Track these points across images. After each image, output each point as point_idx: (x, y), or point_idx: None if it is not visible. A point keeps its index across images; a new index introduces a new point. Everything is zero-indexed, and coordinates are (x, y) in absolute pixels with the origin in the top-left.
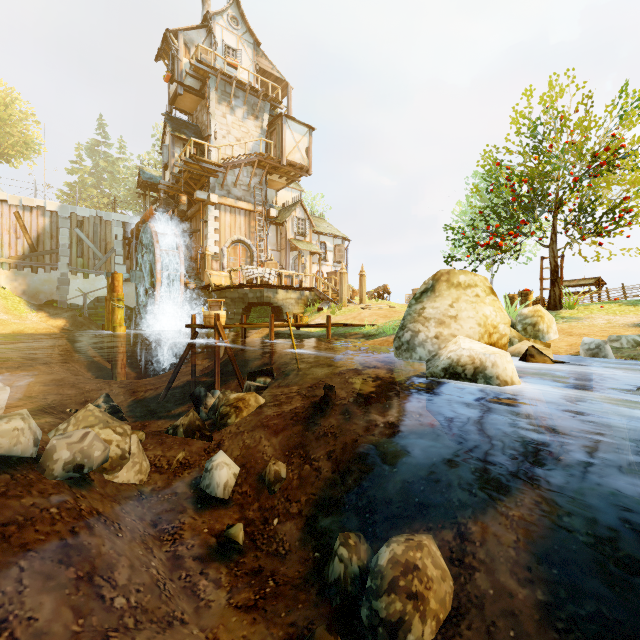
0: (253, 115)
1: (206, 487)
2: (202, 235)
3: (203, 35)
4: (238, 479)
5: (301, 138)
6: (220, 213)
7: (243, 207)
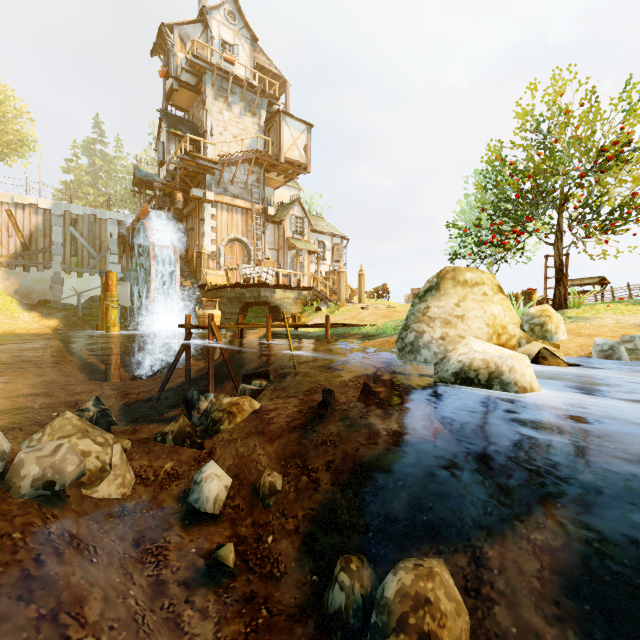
0: (250, 112)
1: (195, 501)
2: (198, 233)
3: (199, 30)
4: (230, 491)
5: (299, 135)
6: (217, 211)
7: (240, 205)
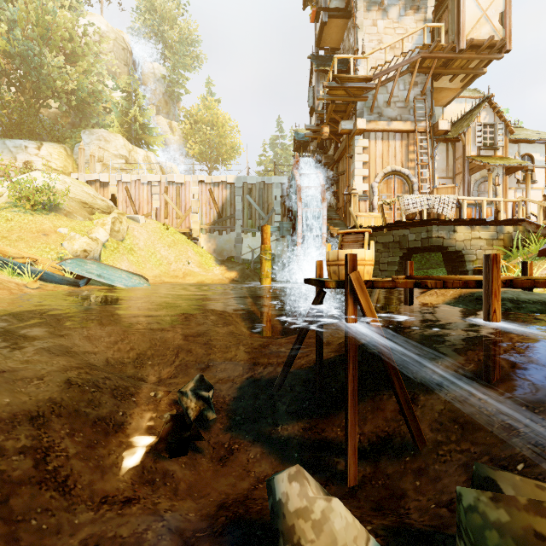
0: (412, 8)
1: None
2: (348, 173)
3: None
4: None
5: (491, 1)
6: (369, 142)
7: (398, 128)
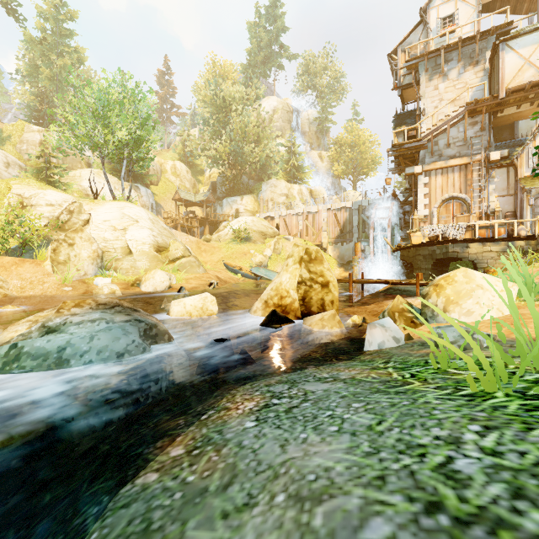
0: (471, 64)
1: None
2: (413, 203)
3: (420, 30)
4: None
5: (535, 48)
6: (430, 178)
7: (455, 164)
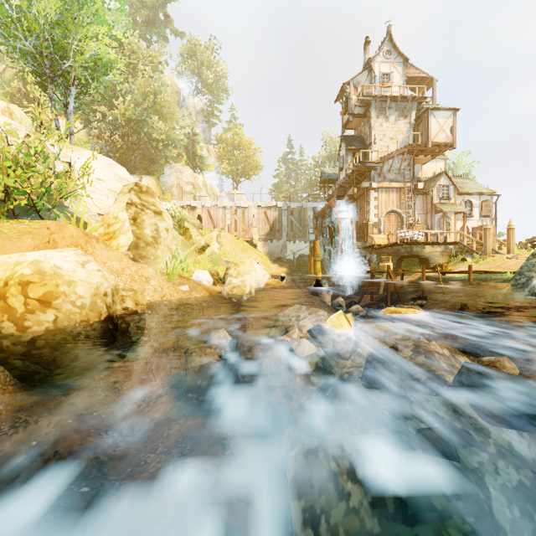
0: (402, 116)
1: None
2: (365, 211)
3: (365, 74)
4: None
5: (445, 121)
6: (378, 194)
7: (395, 186)
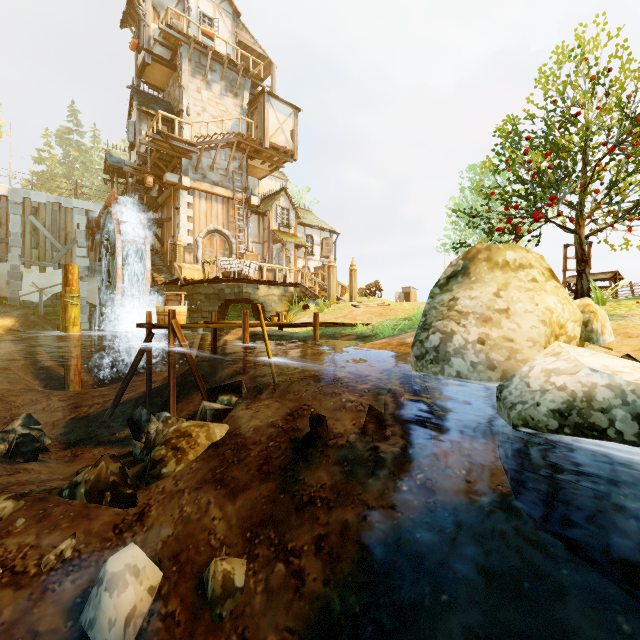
0: (232, 92)
1: (89, 625)
2: (173, 223)
3: None
4: (163, 585)
5: (285, 119)
6: (194, 199)
7: (220, 193)
